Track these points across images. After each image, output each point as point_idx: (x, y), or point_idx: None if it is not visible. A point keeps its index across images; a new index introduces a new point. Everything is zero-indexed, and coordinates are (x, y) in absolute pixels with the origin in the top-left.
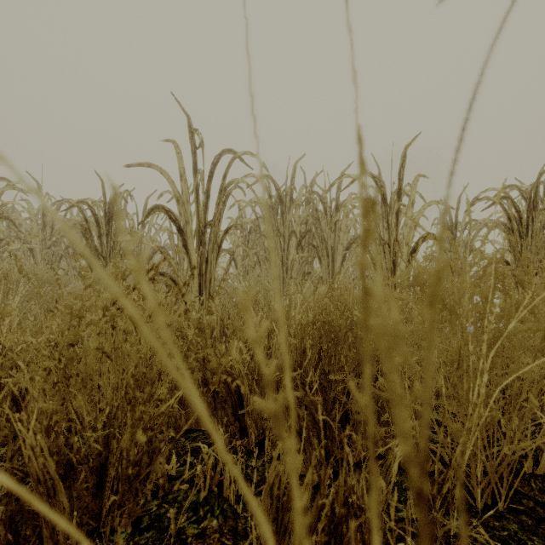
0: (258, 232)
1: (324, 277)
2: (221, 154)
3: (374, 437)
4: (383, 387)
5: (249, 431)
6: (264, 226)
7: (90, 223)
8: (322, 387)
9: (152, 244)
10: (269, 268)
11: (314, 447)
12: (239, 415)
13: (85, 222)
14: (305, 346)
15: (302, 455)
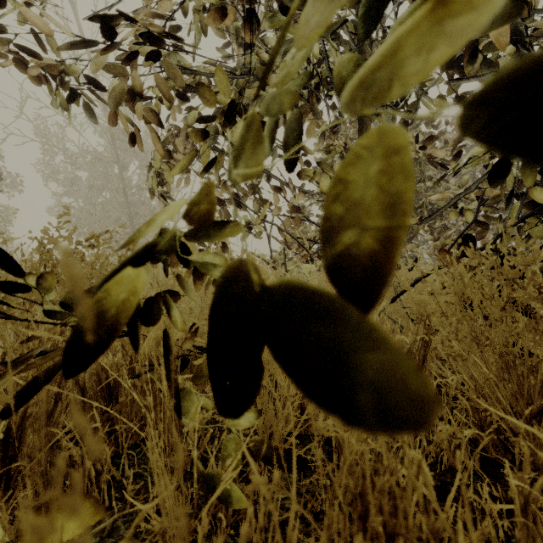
0: None
1: None
2: None
3: None
4: None
5: None
6: None
7: None
8: None
9: None
10: None
11: None
12: None
13: None
14: None
15: None
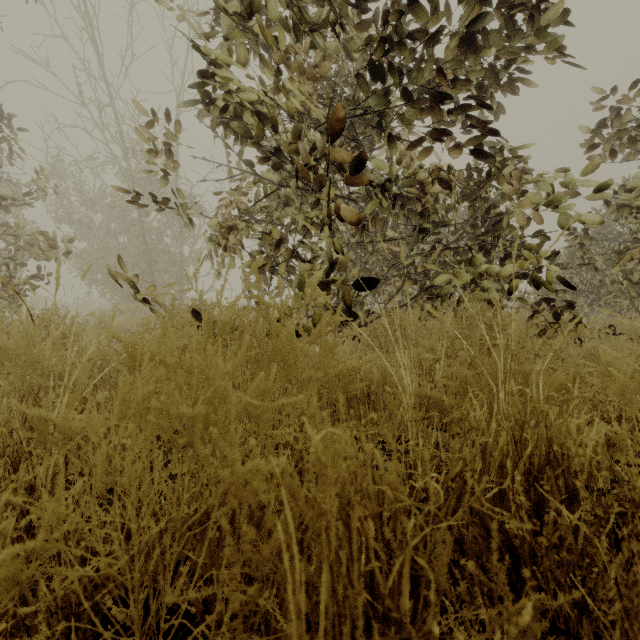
0: None
1: None
2: None
3: None
4: None
5: None
6: None
7: None
8: None
9: None
10: None
11: None
12: None
13: None
14: None
15: None
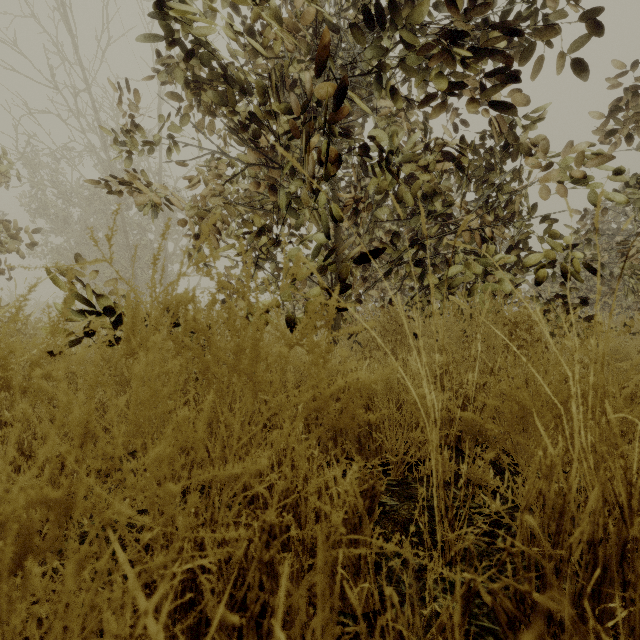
0: None
1: None
2: None
3: None
4: None
5: None
6: None
7: None
8: None
9: None
10: None
11: None
12: None
13: None
14: None
15: None
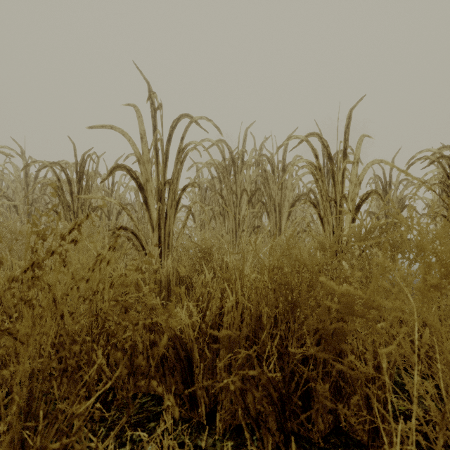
0: (213, 190)
1: (271, 230)
2: (179, 118)
3: (335, 409)
4: (354, 364)
5: (199, 401)
6: (219, 185)
7: (64, 182)
8: (278, 352)
9: (114, 201)
10: (223, 222)
11: (272, 432)
12: (189, 383)
13: (58, 181)
14: (261, 312)
15: (259, 444)
